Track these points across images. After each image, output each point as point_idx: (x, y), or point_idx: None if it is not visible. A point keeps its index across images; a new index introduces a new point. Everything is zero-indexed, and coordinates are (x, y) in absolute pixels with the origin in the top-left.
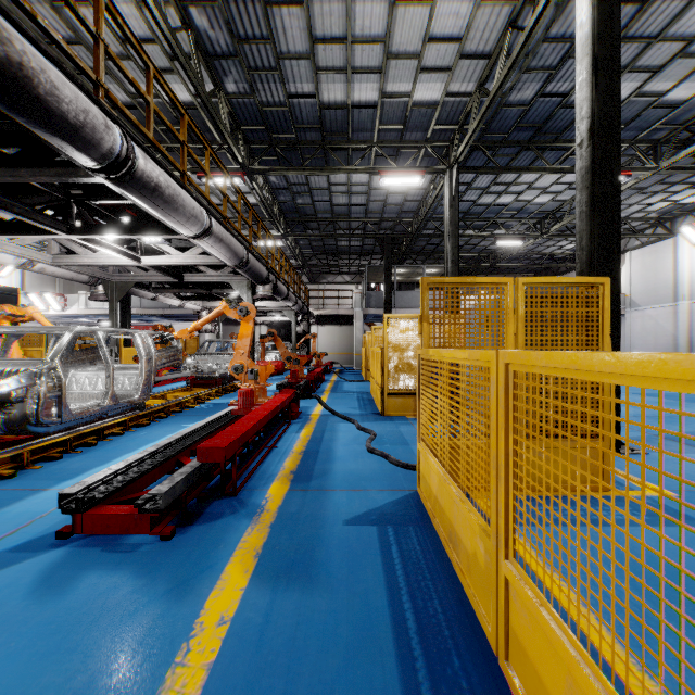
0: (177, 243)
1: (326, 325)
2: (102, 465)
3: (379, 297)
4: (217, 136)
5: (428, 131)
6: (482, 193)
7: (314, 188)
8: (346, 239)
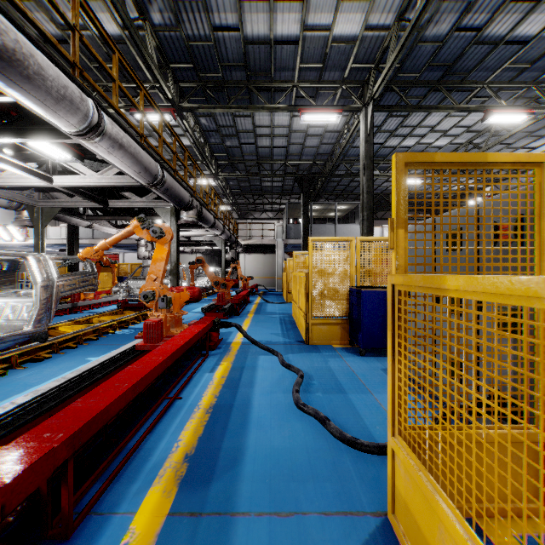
0: (98, 167)
1: (252, 253)
2: None
3: (297, 229)
4: (148, 74)
5: (345, 71)
6: (389, 136)
7: (240, 130)
8: (270, 180)
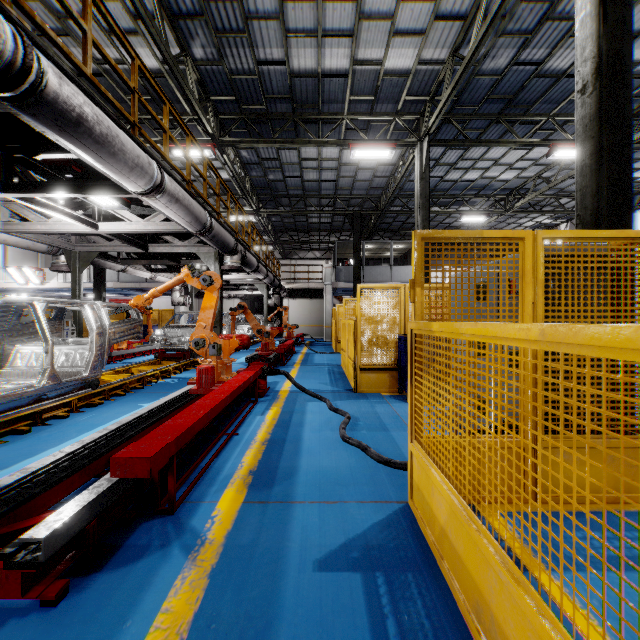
0: (140, 211)
1: (297, 298)
2: (23, 461)
3: (348, 271)
4: (187, 107)
5: (399, 103)
6: (450, 169)
7: (285, 163)
8: (317, 216)
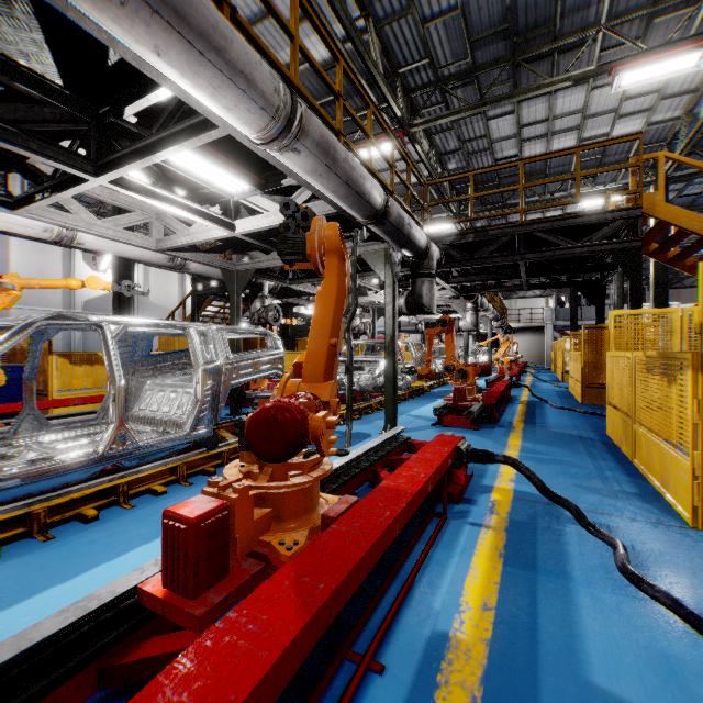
0: None
1: (519, 334)
2: None
3: (567, 312)
4: None
5: None
6: None
7: None
8: None
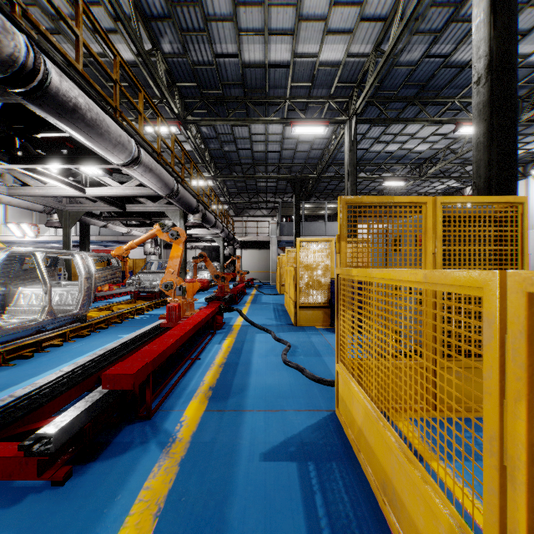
0: (119, 178)
1: (248, 249)
2: (29, 380)
3: (290, 226)
4: (157, 91)
5: (331, 88)
6: (374, 142)
7: (238, 137)
8: (264, 180)
